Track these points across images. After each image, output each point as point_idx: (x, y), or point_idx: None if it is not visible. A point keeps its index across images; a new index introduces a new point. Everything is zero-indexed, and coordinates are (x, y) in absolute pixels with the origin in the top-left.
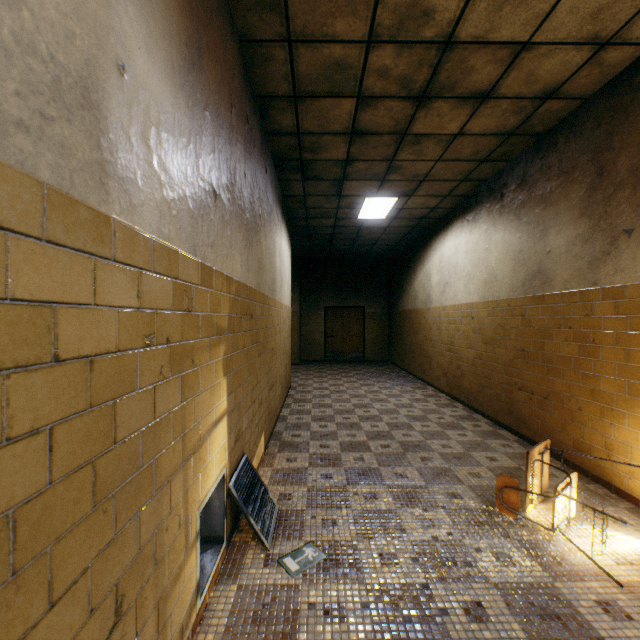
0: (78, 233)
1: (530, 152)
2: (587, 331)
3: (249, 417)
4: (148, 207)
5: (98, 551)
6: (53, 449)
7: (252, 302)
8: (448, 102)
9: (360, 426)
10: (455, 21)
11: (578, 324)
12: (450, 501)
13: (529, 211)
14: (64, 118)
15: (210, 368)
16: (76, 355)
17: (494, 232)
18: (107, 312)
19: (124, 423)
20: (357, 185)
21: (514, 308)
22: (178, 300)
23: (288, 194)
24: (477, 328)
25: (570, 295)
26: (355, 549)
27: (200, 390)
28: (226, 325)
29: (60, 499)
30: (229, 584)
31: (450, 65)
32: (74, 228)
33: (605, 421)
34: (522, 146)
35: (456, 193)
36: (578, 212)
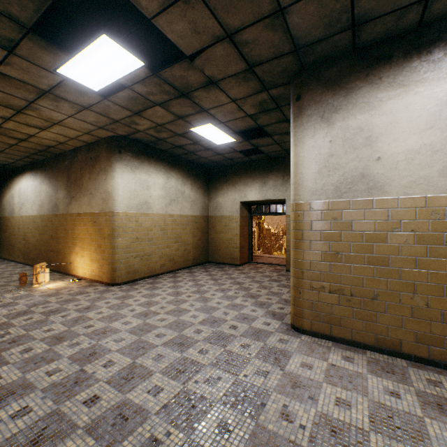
0: None
1: (54, 158)
2: (67, 227)
3: None
4: None
5: None
6: None
7: None
8: (6, 136)
9: None
10: (0, 124)
11: (65, 225)
12: (2, 290)
13: (54, 181)
14: None
15: None
16: None
17: (43, 185)
18: None
19: None
20: None
21: (50, 218)
22: None
23: None
24: (37, 227)
25: (64, 215)
26: None
27: None
28: None
29: None
30: None
31: (2, 130)
32: None
33: (70, 255)
34: (51, 155)
35: (25, 160)
36: (65, 187)
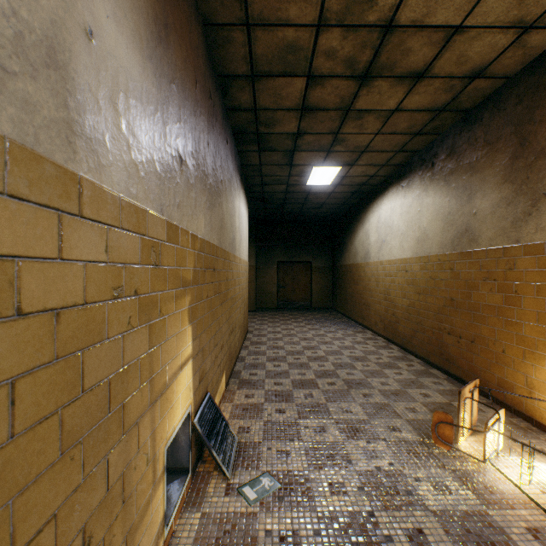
0: (43, 188)
1: (458, 126)
2: (510, 283)
3: (212, 359)
4: (116, 167)
5: (64, 497)
6: (15, 402)
7: (214, 257)
8: (387, 81)
9: (309, 366)
10: (396, 6)
11: (502, 277)
12: (390, 434)
13: (457, 178)
14: (27, 74)
15: (176, 317)
16: (41, 308)
17: (426, 196)
18: (74, 266)
19: (92, 372)
20: (306, 155)
21: (444, 263)
22: (146, 255)
23: (246, 163)
24: (410, 280)
25: (494, 251)
26: (307, 479)
27: (167, 337)
28: (191, 278)
29: (23, 451)
30: (193, 512)
31: (390, 47)
32: (39, 183)
33: (527, 362)
34: (451, 121)
35: (392, 163)
36: (502, 178)
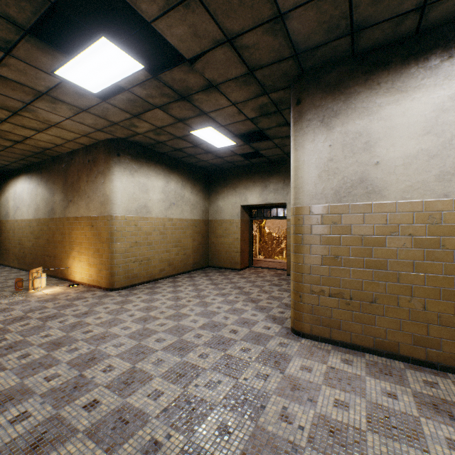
0: None
1: (51, 161)
2: (64, 231)
3: None
4: None
5: None
6: None
7: None
8: (1, 138)
9: None
10: None
11: (62, 229)
12: None
13: (50, 184)
14: None
15: None
16: None
17: (39, 188)
18: None
19: None
20: None
21: (46, 222)
22: None
23: None
24: (33, 231)
25: (60, 219)
26: None
27: None
28: None
29: None
30: None
31: None
32: None
33: (67, 260)
34: (47, 157)
35: (21, 163)
36: (62, 190)
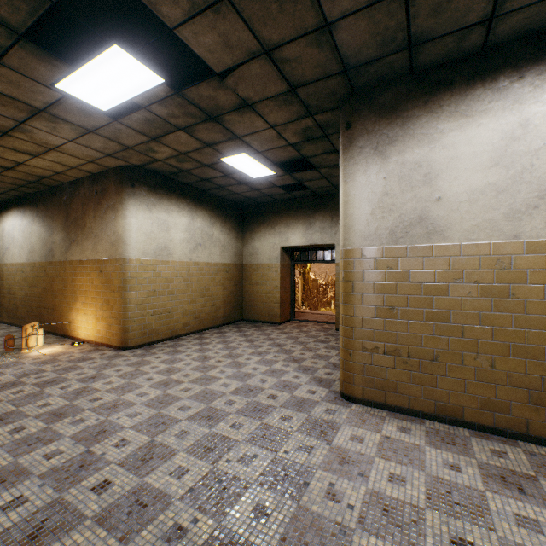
0: None
1: (49, 191)
2: (65, 278)
3: None
4: None
5: None
6: None
7: None
8: None
9: None
10: None
11: (63, 275)
12: None
13: (48, 220)
14: None
15: None
16: None
17: (35, 224)
18: None
19: None
20: None
21: (43, 267)
22: None
23: None
24: (26, 278)
25: (61, 262)
26: None
27: None
28: None
29: None
30: None
31: None
32: None
33: (70, 312)
34: (44, 187)
35: (11, 194)
36: (63, 228)
